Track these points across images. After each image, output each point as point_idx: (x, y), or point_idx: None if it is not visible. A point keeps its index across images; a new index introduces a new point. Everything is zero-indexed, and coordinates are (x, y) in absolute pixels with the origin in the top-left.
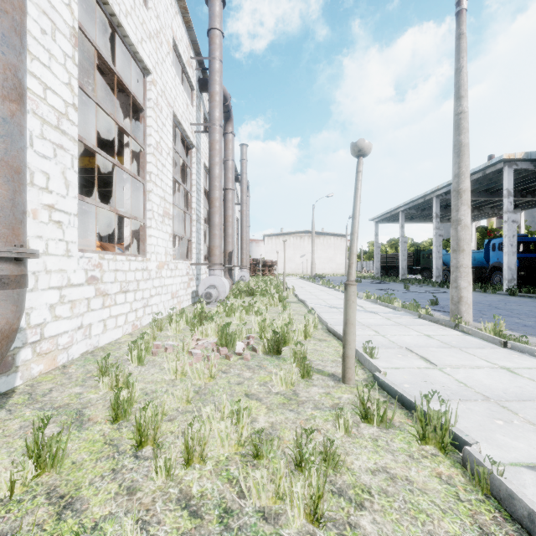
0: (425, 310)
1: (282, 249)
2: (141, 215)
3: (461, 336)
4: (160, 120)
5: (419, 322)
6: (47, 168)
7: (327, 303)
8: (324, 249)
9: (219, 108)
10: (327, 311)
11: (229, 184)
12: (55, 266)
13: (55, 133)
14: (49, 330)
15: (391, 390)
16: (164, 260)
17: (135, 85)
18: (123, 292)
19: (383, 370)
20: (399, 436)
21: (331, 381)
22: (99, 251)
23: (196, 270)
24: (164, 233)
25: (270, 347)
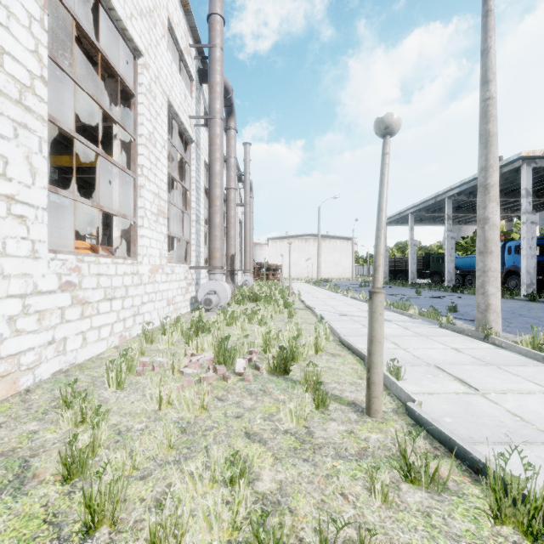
0: (447, 318)
1: (287, 252)
2: (132, 213)
3: (494, 349)
4: (153, 108)
5: (441, 332)
6: (4, 150)
7: (337, 310)
8: (330, 253)
9: (220, 100)
10: (338, 319)
11: (231, 183)
12: (16, 270)
13: (16, 109)
14: (8, 347)
15: (433, 429)
16: (158, 263)
17: (126, 70)
18: (108, 300)
19: (418, 399)
20: (458, 508)
21: (352, 413)
22: (78, 253)
23: (195, 275)
24: (158, 233)
25: (275, 366)
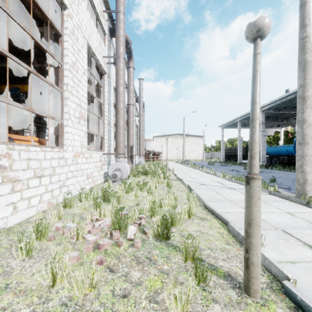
0: (273, 188)
1: (165, 144)
2: (60, 116)
3: None
4: (76, 46)
5: (272, 198)
6: None
7: (197, 181)
8: (190, 145)
9: (123, 46)
10: (199, 187)
11: (130, 101)
12: None
13: None
14: None
15: None
16: (80, 150)
17: (57, 20)
18: (37, 177)
19: (291, 276)
20: None
21: (231, 290)
22: (10, 143)
23: (107, 158)
24: (80, 131)
25: (159, 233)
